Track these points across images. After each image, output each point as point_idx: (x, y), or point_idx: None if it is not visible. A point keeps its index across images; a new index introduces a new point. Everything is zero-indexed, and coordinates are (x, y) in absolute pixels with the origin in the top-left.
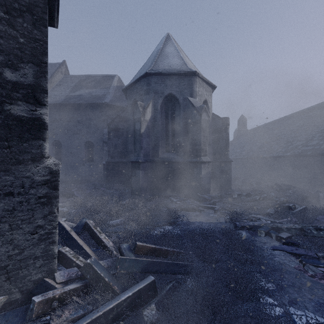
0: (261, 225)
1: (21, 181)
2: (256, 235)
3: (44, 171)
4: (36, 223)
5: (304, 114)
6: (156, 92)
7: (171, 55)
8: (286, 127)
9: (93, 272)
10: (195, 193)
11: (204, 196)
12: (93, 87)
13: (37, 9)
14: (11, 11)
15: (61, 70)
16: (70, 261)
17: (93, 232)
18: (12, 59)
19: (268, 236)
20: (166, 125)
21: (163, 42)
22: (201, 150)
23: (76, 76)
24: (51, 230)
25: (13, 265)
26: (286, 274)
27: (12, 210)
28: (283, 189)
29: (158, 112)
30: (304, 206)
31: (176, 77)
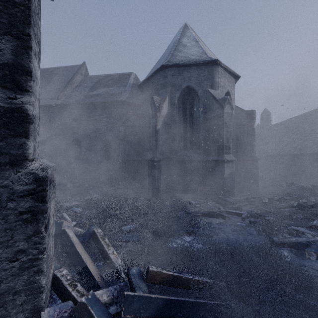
0: (308, 243)
1: None
2: (303, 256)
3: (28, 178)
4: (17, 246)
5: None
6: (173, 86)
7: (189, 46)
8: None
9: (88, 317)
10: (216, 195)
11: (228, 199)
12: (110, 86)
13: None
14: None
15: (81, 71)
16: (65, 291)
17: (101, 244)
18: None
19: None
20: (184, 121)
21: (180, 32)
22: (223, 147)
23: (94, 76)
24: (37, 255)
25: None
26: None
27: None
28: None
29: (175, 106)
30: None
31: (195, 68)
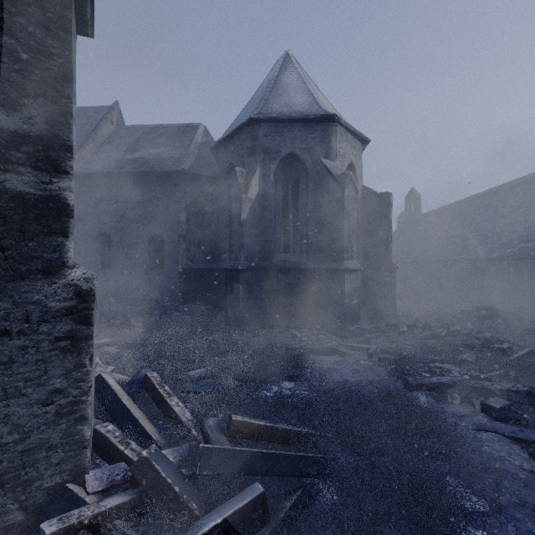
0: (453, 383)
1: (23, 310)
2: (445, 400)
3: (67, 291)
4: (52, 384)
5: (521, 185)
6: (266, 152)
7: (292, 89)
8: (491, 208)
9: (153, 475)
10: (333, 323)
11: (350, 328)
12: (163, 145)
13: (53, 1)
14: (5, 5)
15: (111, 117)
16: (113, 450)
17: (158, 393)
18: (7, 91)
19: (466, 404)
20: (284, 207)
21: (278, 66)
22: (344, 249)
23: (135, 127)
24: (79, 397)
25: (11, 461)
26: (507, 480)
27: (8, 362)
28: (487, 316)
29: (270, 184)
30: (528, 349)
31: (302, 125)
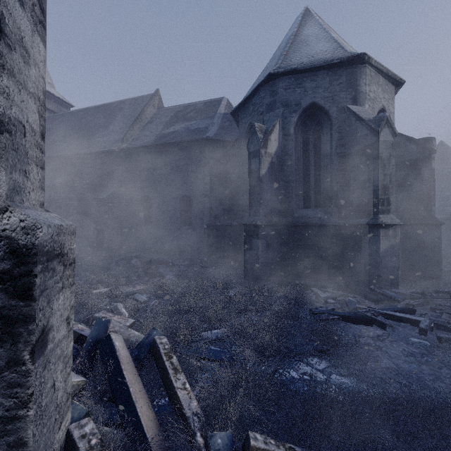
0: None
1: None
2: None
3: None
4: None
5: None
6: (286, 105)
7: (313, 40)
8: None
9: None
10: (364, 285)
11: (387, 292)
12: (192, 119)
13: None
14: None
15: (153, 102)
16: None
17: (164, 366)
18: None
19: None
20: (305, 161)
21: (298, 22)
22: (378, 201)
23: (171, 108)
24: (15, 411)
25: None
26: None
27: None
28: None
29: (290, 138)
30: None
31: (325, 73)
